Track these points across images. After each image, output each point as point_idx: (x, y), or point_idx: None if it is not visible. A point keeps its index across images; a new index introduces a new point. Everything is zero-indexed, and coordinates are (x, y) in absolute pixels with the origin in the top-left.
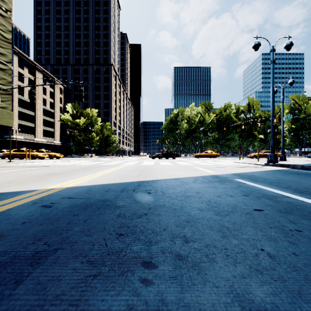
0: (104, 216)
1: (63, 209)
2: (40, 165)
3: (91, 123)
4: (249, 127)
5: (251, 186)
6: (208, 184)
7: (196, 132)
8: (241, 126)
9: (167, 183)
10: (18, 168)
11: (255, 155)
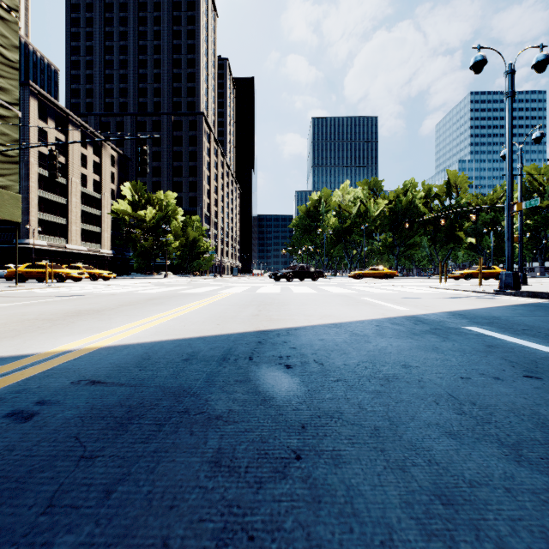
0: (172, 468)
1: (61, 427)
2: (67, 294)
3: (165, 217)
4: (449, 224)
5: (519, 347)
6: (415, 340)
7: (352, 233)
8: (434, 221)
9: (323, 338)
10: (22, 300)
11: (464, 274)
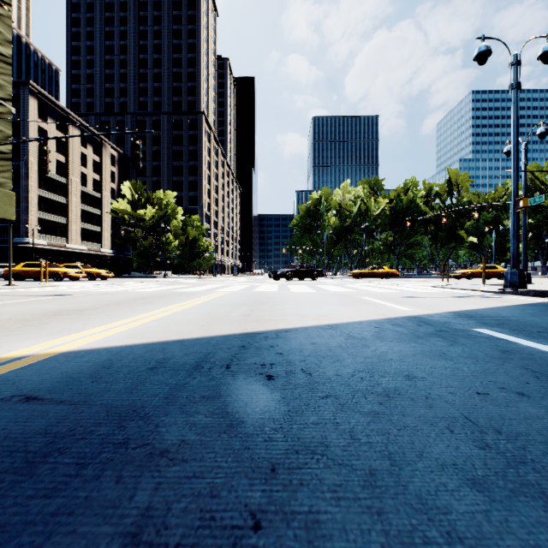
0: (65, 547)
1: None
2: (58, 293)
3: (164, 216)
4: (450, 223)
5: (539, 353)
6: (419, 344)
7: (352, 232)
8: (435, 220)
9: (315, 341)
10: (7, 299)
11: (465, 273)
